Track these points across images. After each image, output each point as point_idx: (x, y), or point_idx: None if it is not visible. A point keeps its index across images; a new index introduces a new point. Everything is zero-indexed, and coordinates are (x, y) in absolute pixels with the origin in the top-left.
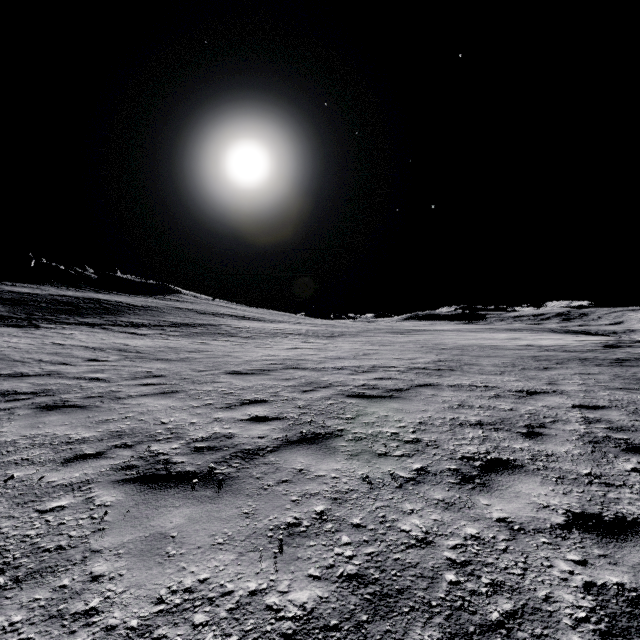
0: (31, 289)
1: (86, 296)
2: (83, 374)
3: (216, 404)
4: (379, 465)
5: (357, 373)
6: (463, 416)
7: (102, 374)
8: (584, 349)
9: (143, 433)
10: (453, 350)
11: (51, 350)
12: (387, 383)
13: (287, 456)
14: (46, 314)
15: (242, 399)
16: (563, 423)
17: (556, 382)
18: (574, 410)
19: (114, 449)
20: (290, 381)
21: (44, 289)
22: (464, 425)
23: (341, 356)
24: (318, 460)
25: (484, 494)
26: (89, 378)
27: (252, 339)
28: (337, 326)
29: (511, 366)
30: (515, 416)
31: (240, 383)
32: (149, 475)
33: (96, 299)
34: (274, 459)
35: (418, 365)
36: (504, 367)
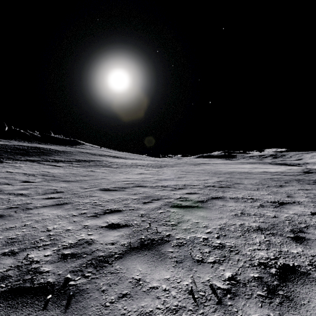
0: (4, 142)
1: (33, 146)
2: (14, 191)
3: (88, 213)
4: (199, 273)
5: (175, 189)
6: (247, 222)
7: (26, 191)
8: (295, 174)
9: (30, 240)
10: (226, 174)
11: (3, 175)
12: (194, 196)
13: (129, 263)
14: (9, 155)
15: (105, 209)
16: (314, 228)
17: (291, 195)
18: (314, 217)
19: (1, 257)
20: (136, 195)
21: (11, 142)
22: (250, 230)
23: (166, 178)
24: (152, 268)
25: (293, 312)
26: (17, 194)
27: (118, 168)
28: (163, 161)
29: (261, 184)
30: (280, 222)
31: (106, 197)
32: (14, 288)
33: (38, 147)
34: (119, 267)
35: (209, 184)
36: (257, 185)
